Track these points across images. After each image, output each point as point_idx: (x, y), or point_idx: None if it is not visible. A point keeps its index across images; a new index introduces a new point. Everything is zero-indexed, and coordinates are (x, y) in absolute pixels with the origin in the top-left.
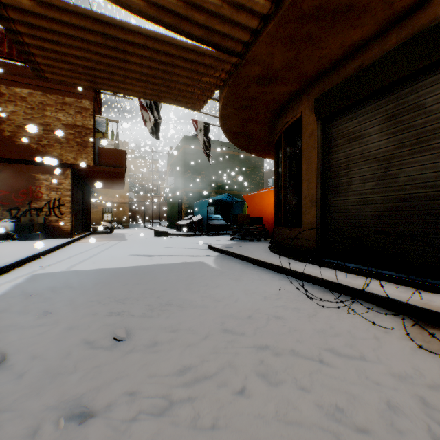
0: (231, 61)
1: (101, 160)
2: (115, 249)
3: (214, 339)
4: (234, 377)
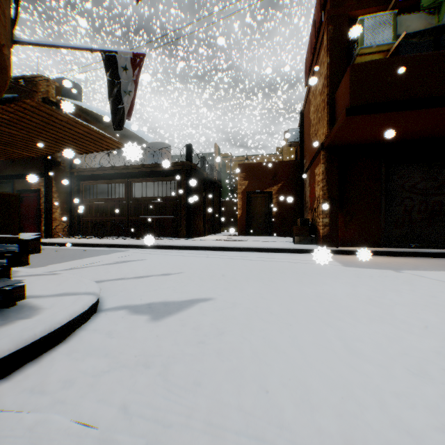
0: None
1: (336, 116)
2: (209, 259)
3: None
4: None
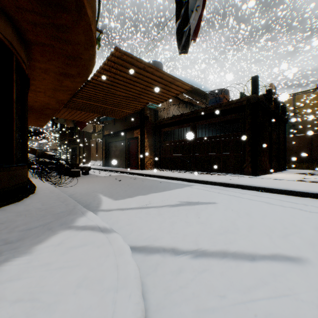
0: (93, 83)
1: None
2: None
3: (101, 181)
4: (98, 180)
